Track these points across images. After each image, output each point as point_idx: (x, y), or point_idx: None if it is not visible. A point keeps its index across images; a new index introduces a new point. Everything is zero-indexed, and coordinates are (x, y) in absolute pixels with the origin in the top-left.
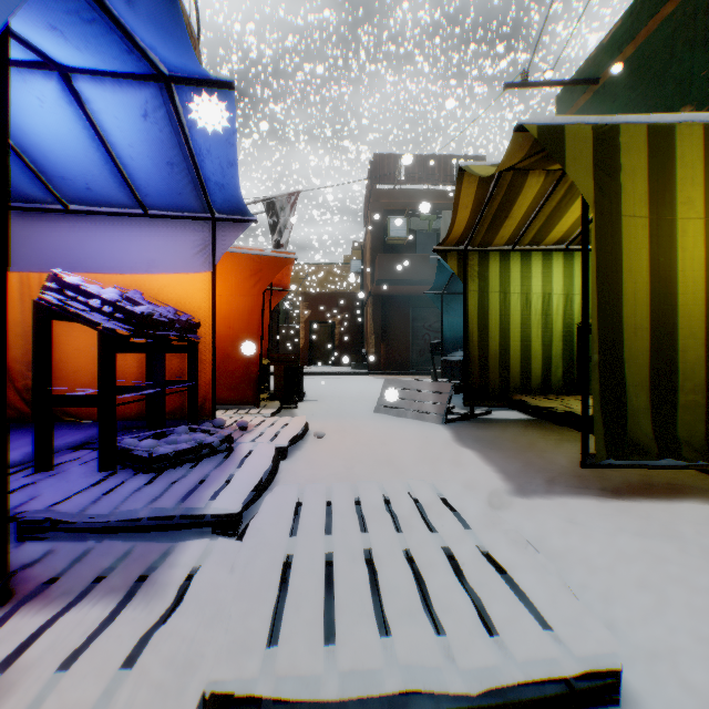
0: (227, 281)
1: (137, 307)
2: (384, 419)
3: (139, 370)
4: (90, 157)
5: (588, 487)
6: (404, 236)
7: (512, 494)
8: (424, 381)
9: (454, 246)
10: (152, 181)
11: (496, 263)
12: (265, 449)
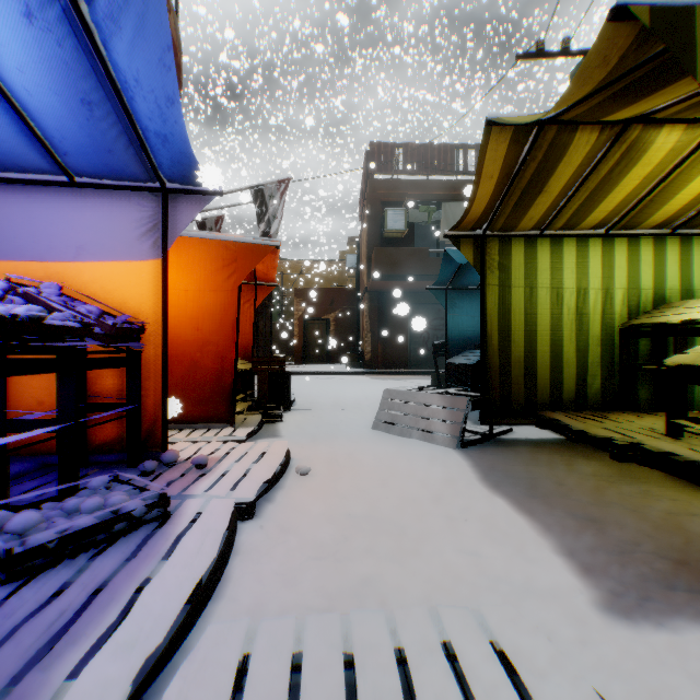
0: (194, 273)
1: (5, 306)
2: (385, 440)
3: None
4: None
5: None
6: (402, 229)
7: (603, 612)
8: (433, 394)
9: (470, 230)
10: (66, 130)
11: (520, 251)
12: (217, 513)
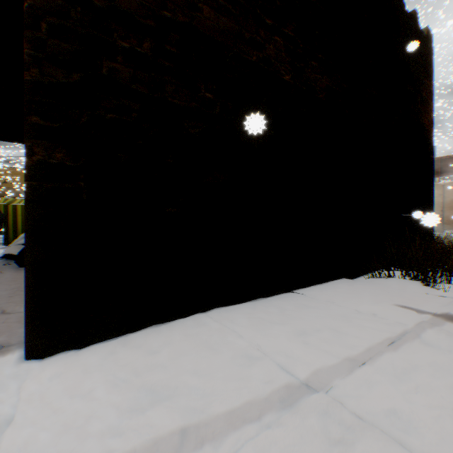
0: None
1: None
2: None
3: None
4: None
5: None
6: None
7: None
8: None
9: None
10: None
11: None
12: None
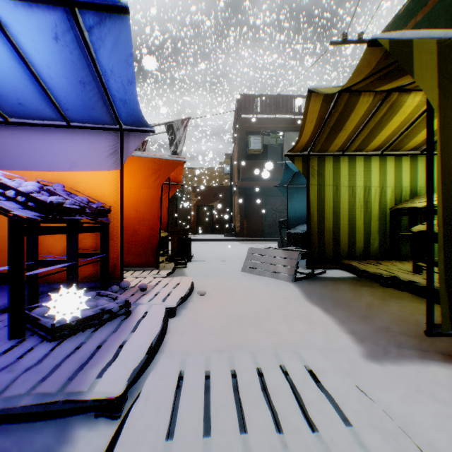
0: (135, 178)
1: (47, 197)
2: (249, 277)
3: (64, 244)
4: (17, 77)
5: (428, 350)
6: (260, 148)
7: (365, 358)
8: (278, 250)
9: (300, 152)
10: (69, 97)
11: (330, 164)
12: (157, 311)
